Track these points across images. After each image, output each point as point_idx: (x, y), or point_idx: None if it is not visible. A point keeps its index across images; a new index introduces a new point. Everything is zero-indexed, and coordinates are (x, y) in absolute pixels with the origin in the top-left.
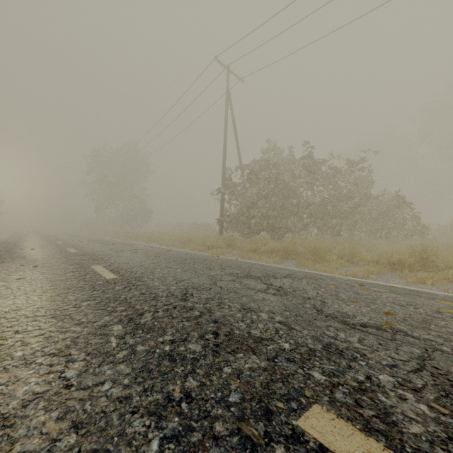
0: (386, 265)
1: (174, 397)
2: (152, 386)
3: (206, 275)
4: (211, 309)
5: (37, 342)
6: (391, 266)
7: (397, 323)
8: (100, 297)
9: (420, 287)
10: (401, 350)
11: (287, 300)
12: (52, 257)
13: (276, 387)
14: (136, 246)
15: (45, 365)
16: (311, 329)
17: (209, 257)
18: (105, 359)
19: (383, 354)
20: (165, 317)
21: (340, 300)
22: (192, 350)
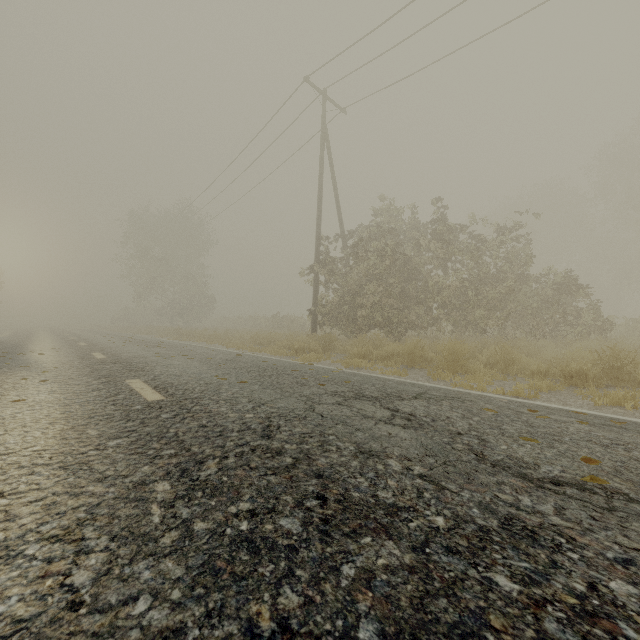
0: (560, 378)
1: (260, 630)
2: (221, 604)
3: (297, 395)
4: (310, 453)
5: (30, 513)
6: (567, 379)
7: (607, 477)
8: (136, 432)
9: (616, 412)
10: (630, 528)
11: (425, 437)
12: (69, 367)
13: (437, 608)
14: (193, 349)
15: (40, 560)
16: (474, 489)
17: (300, 366)
18: (140, 547)
19: (604, 537)
20: (239, 467)
21: (508, 436)
22: (286, 531)
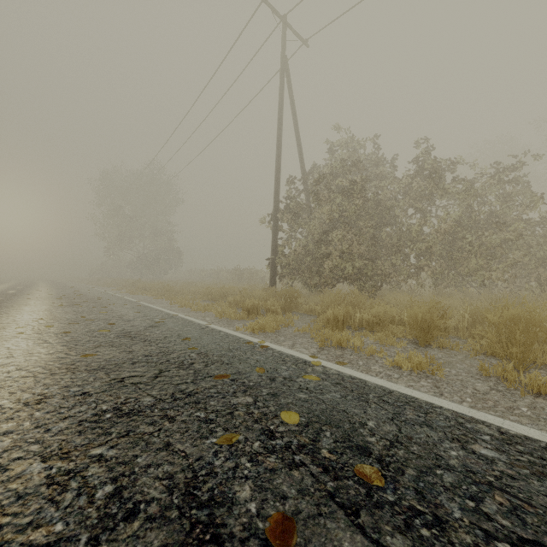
0: None
1: None
2: None
3: None
4: None
5: None
6: None
7: None
8: None
9: None
10: None
11: None
12: None
13: None
14: (113, 309)
15: None
16: None
17: (241, 350)
18: None
19: None
20: None
21: None
22: None
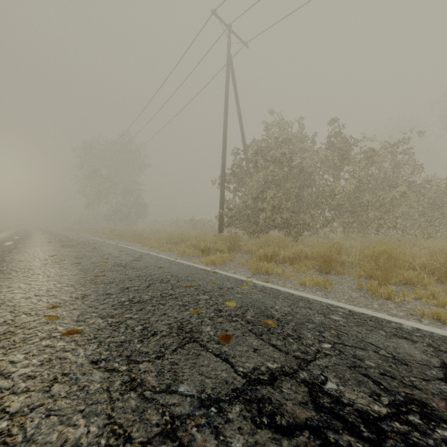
0: None
1: None
2: None
3: (152, 421)
4: None
5: None
6: None
7: None
8: None
9: None
10: None
11: None
12: None
13: None
14: (102, 249)
15: None
16: None
17: (200, 274)
18: None
19: None
20: None
21: None
22: None
